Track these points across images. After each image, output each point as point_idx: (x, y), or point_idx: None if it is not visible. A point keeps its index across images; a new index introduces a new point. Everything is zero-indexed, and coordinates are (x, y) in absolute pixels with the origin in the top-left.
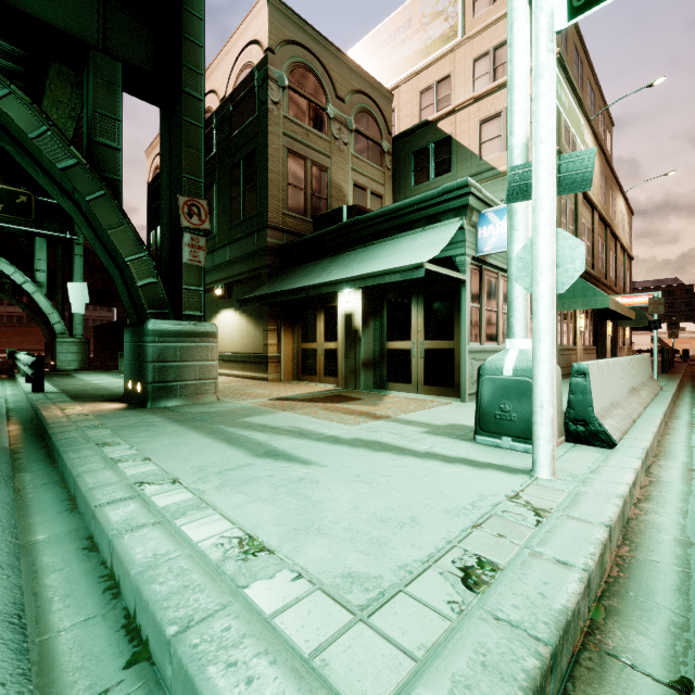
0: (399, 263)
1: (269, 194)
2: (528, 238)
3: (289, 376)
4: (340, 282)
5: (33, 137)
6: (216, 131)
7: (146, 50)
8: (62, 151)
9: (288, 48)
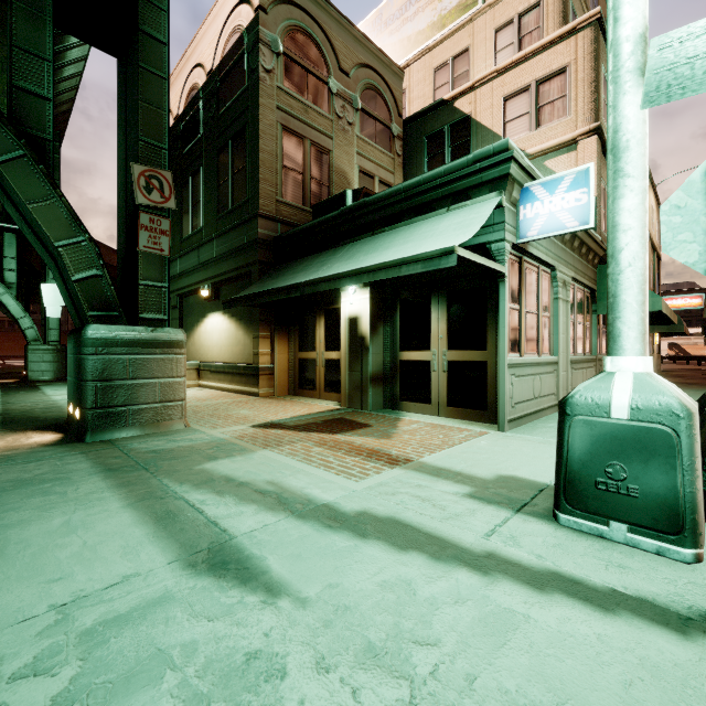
0: (418, 250)
1: (261, 178)
2: (646, 190)
3: (284, 390)
4: (342, 277)
5: None
6: (203, 110)
7: None
8: None
9: (283, 8)
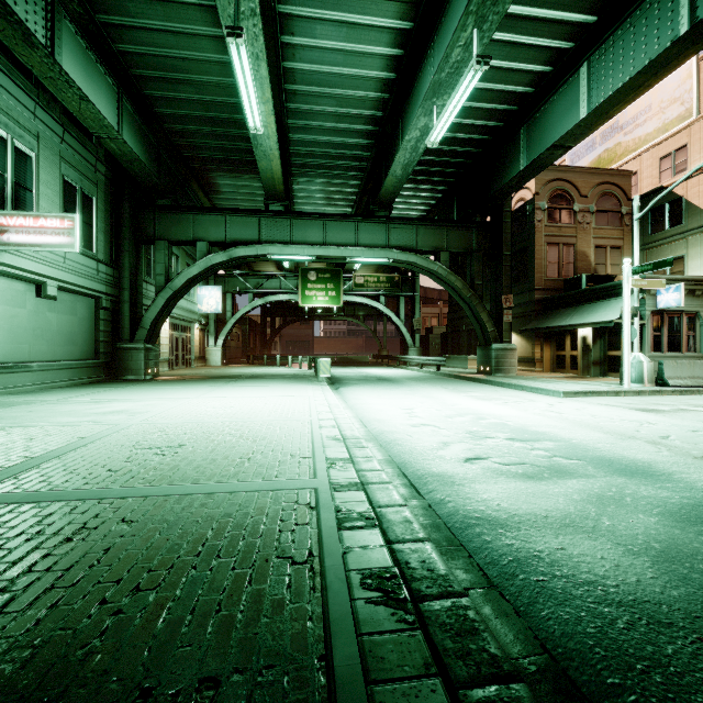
0: (605, 317)
1: (536, 272)
2: (638, 321)
3: (548, 370)
4: (575, 325)
5: (461, 290)
6: None
7: (488, 241)
8: (468, 291)
9: (547, 186)
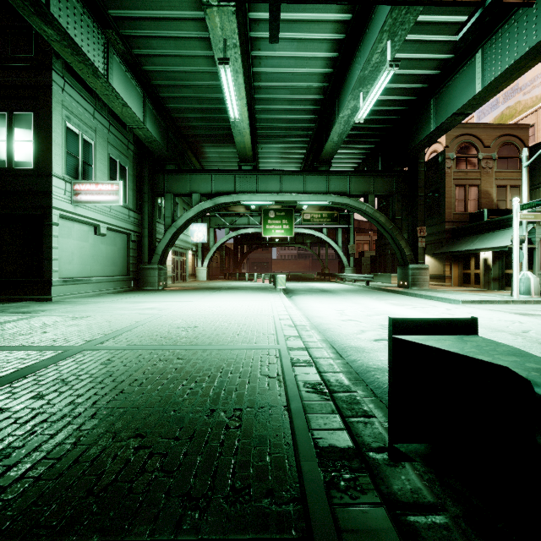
0: (501, 243)
1: (446, 208)
2: (526, 246)
3: (456, 284)
4: (477, 250)
5: (385, 223)
6: None
7: (406, 185)
8: (390, 225)
9: (455, 140)
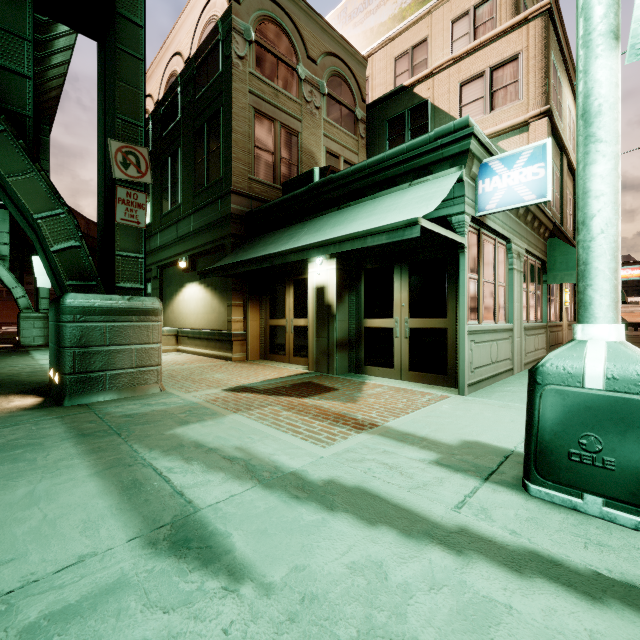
0: (383, 222)
1: (234, 157)
2: (619, 155)
3: (256, 355)
4: (310, 248)
5: None
6: (181, 95)
7: None
8: None
9: None
